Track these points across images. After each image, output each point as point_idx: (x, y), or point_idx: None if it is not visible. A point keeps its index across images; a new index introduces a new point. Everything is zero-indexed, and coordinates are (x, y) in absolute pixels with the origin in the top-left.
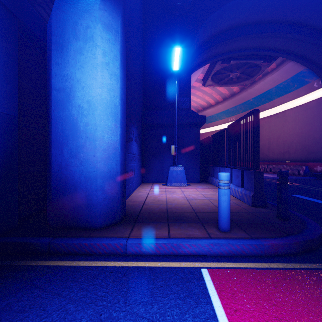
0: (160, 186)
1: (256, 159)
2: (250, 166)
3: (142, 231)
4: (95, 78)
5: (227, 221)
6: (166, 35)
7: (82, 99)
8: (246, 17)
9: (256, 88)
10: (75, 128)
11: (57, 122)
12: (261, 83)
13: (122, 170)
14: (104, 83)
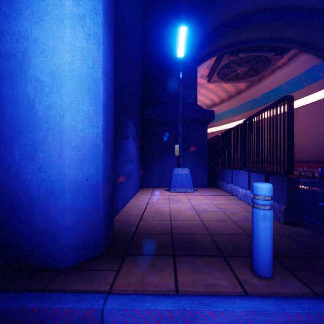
0: (162, 192)
1: (289, 161)
2: (257, 167)
3: (133, 276)
4: (62, 36)
5: (269, 260)
6: (169, 20)
7: (41, 70)
8: (258, 2)
9: (264, 84)
10: (30, 113)
11: (4, 104)
12: (270, 79)
13: (106, 177)
14: (76, 46)
